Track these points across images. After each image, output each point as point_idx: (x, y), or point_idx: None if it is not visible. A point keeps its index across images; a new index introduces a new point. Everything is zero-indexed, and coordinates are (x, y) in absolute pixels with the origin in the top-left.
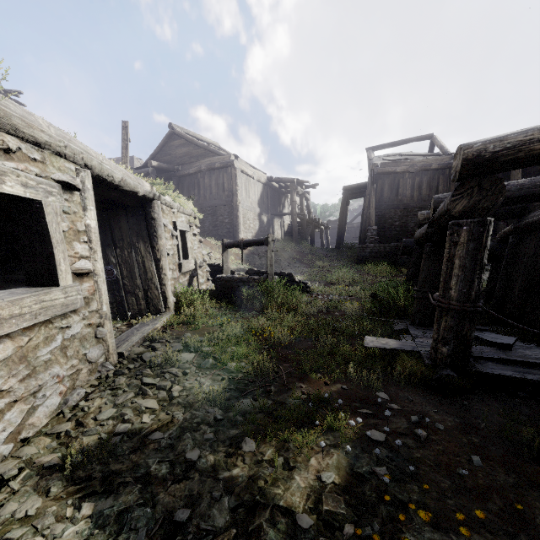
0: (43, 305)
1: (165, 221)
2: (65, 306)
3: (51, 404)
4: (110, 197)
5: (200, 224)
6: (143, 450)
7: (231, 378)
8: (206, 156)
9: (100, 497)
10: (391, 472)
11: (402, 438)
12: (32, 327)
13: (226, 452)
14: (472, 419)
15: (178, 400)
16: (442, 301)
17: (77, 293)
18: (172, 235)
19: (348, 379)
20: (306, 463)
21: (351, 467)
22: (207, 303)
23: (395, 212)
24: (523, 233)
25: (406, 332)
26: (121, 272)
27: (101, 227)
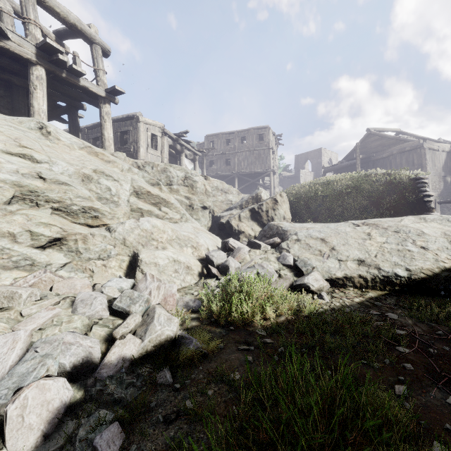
0: None
1: None
2: None
3: None
4: None
5: None
6: None
7: None
8: (396, 144)
9: None
10: None
11: None
12: None
13: None
14: None
15: None
16: None
17: None
18: None
19: None
20: None
21: None
22: None
23: None
24: None
25: None
26: None
27: None
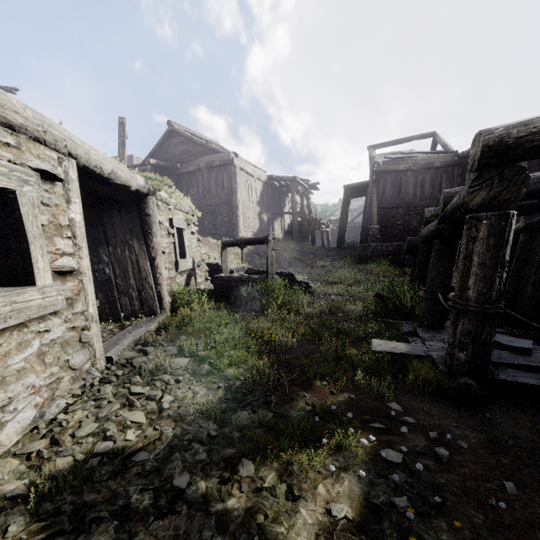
0: (15, 306)
1: (161, 218)
2: (42, 308)
3: (23, 419)
4: (100, 191)
5: (199, 223)
6: (124, 474)
7: (228, 386)
8: (205, 154)
9: (68, 538)
10: (412, 503)
11: (422, 458)
12: (2, 332)
13: (220, 477)
14: (498, 435)
15: (168, 412)
16: (459, 302)
17: (57, 293)
18: (168, 233)
19: (356, 387)
20: (313, 491)
21: (365, 496)
22: (204, 303)
23: (397, 210)
24: (535, 230)
25: (414, 334)
26: (114, 271)
27: (93, 224)
